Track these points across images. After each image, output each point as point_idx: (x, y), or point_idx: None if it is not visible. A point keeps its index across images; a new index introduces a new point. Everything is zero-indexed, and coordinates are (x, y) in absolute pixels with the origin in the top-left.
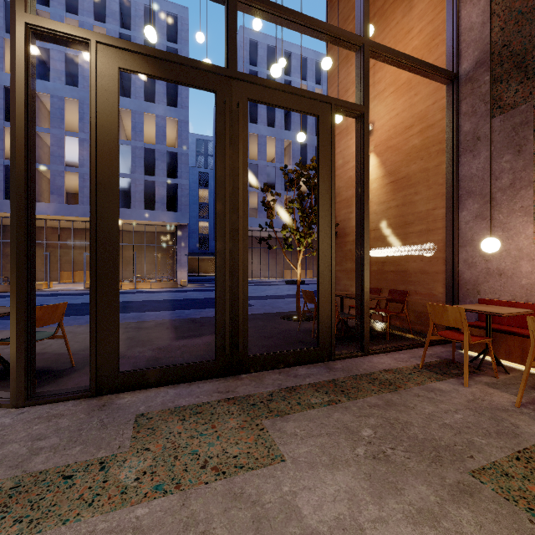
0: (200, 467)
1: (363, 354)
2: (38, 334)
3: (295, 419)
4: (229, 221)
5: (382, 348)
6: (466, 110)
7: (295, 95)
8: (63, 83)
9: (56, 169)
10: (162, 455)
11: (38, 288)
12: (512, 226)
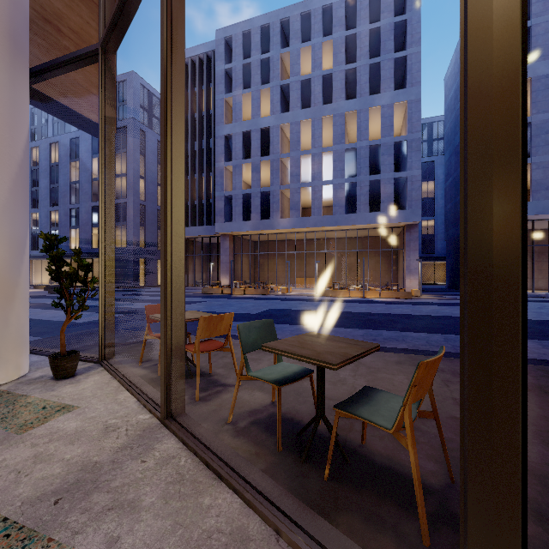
0: None
1: None
2: (389, 402)
3: None
4: None
5: None
6: None
7: None
8: (299, 108)
9: (294, 187)
10: None
11: (282, 292)
12: None
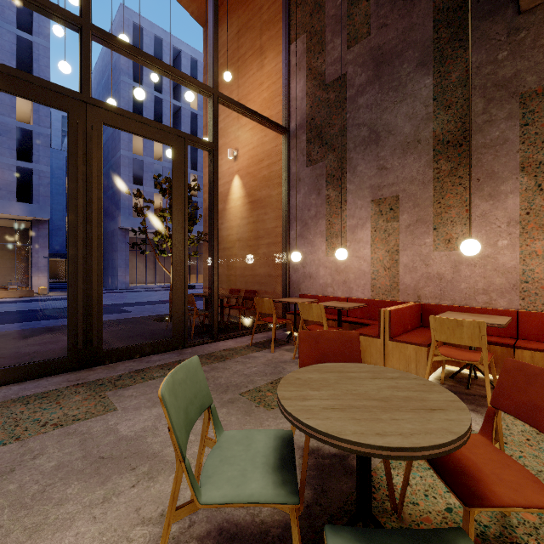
0: (40, 426)
1: (213, 340)
2: None
3: (135, 387)
4: (83, 231)
5: (230, 335)
6: (294, 157)
7: (151, 126)
8: None
9: None
10: (2, 426)
11: None
12: (316, 243)
